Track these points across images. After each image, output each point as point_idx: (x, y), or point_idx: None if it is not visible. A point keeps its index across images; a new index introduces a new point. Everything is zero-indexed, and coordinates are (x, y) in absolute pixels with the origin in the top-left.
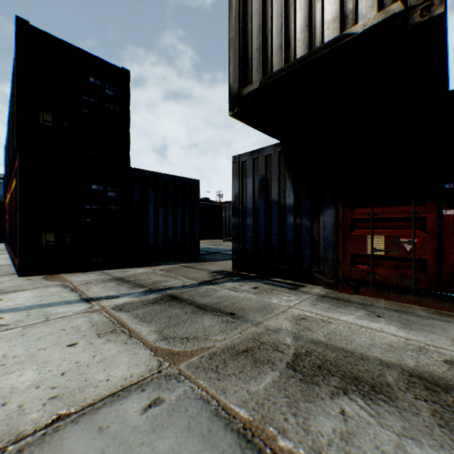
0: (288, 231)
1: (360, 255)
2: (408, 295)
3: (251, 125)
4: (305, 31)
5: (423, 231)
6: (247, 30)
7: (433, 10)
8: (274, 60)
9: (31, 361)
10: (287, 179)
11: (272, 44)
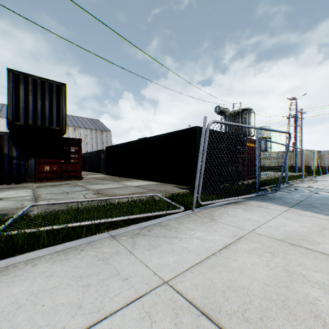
0: (14, 165)
1: (43, 171)
2: (55, 179)
3: (10, 129)
4: (40, 119)
5: (58, 165)
6: (17, 104)
7: (65, 132)
8: (30, 120)
9: (4, 193)
10: (14, 147)
11: (29, 115)
